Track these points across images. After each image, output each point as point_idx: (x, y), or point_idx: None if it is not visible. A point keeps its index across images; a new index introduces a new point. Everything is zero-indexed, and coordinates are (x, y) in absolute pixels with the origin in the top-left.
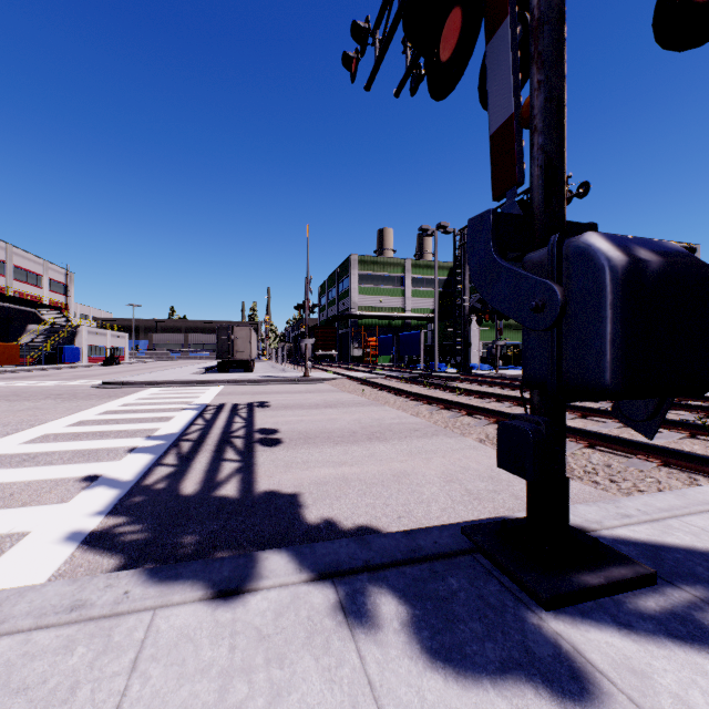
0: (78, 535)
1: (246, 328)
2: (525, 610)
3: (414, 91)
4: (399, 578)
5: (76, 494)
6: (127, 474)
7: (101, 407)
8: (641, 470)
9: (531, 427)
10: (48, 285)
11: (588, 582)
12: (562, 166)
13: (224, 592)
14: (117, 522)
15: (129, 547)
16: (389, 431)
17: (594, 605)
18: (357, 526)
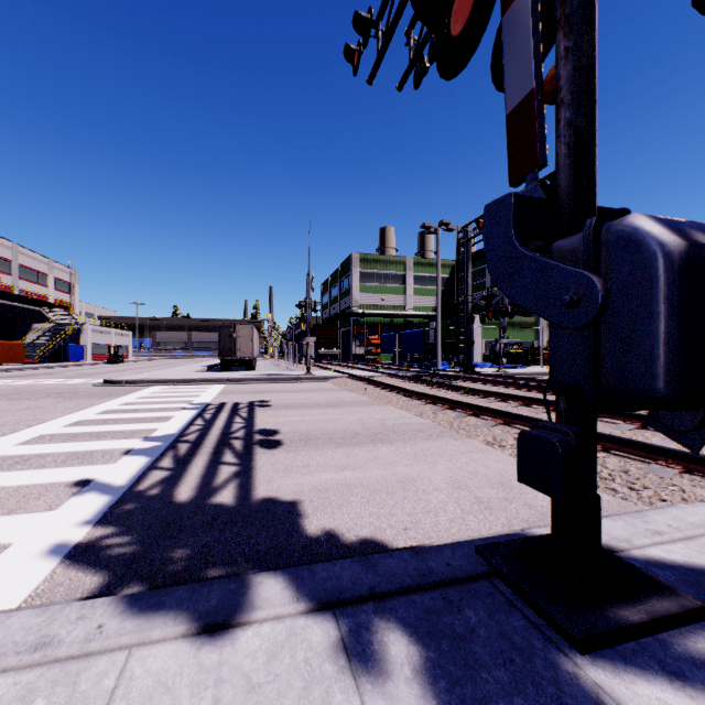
0: (62, 548)
1: (248, 326)
2: (557, 653)
3: (418, 84)
4: (409, 609)
5: (66, 501)
6: (121, 479)
7: (101, 406)
8: (662, 477)
9: (558, 438)
10: (53, 284)
11: (628, 618)
12: (592, 143)
13: (210, 626)
14: (105, 533)
15: (114, 563)
16: (392, 432)
17: (636, 647)
18: (360, 539)
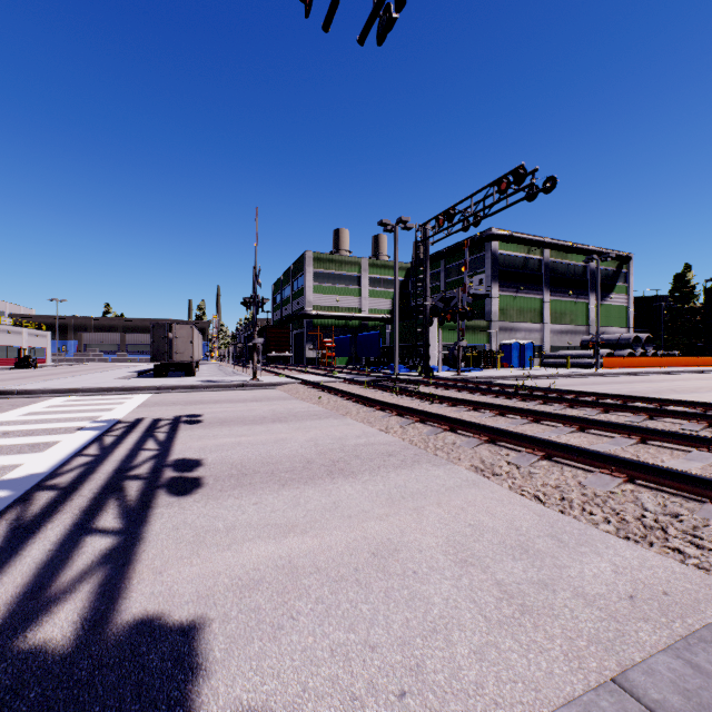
0: None
1: (187, 326)
2: None
3: (382, 38)
4: None
5: None
6: None
7: None
8: None
9: None
10: None
11: None
12: None
13: None
14: None
15: None
16: (355, 458)
17: None
18: None
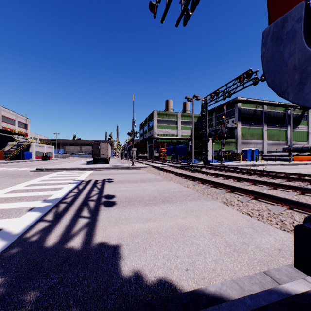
0: None
1: (106, 143)
2: None
3: (185, 23)
4: None
5: None
6: (19, 228)
7: (29, 181)
8: None
9: None
10: (18, 124)
11: None
12: None
13: None
14: None
15: None
16: (174, 196)
17: None
18: (157, 280)
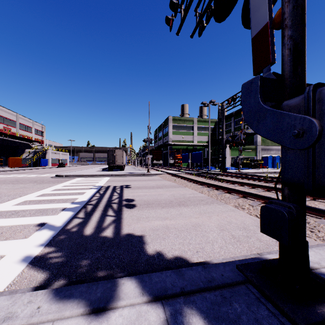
0: (28, 258)
1: (121, 150)
2: None
3: (200, 34)
4: (202, 302)
5: (33, 233)
6: (59, 222)
7: (53, 187)
8: None
9: (285, 210)
10: (34, 131)
11: None
12: (304, 48)
13: (96, 309)
14: (50, 250)
15: (52, 267)
16: (188, 201)
17: None
18: (174, 257)
